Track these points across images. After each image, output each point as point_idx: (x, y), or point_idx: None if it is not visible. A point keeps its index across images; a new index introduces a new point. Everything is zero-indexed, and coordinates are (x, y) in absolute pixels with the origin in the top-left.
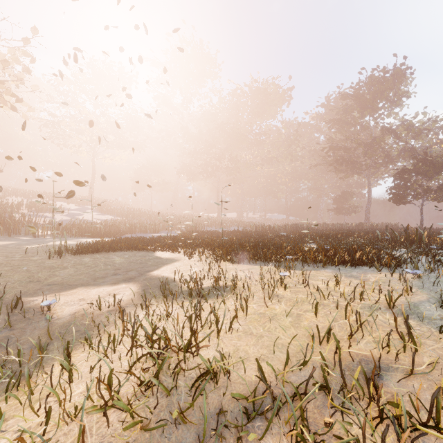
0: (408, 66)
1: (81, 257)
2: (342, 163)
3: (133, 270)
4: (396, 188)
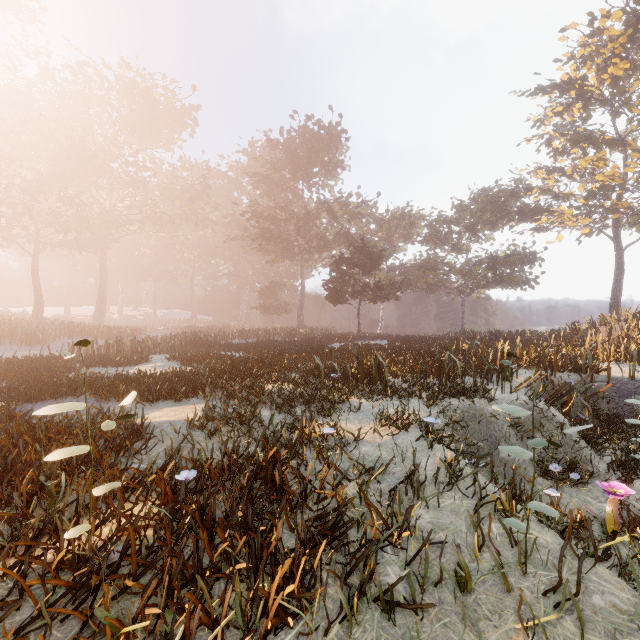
0: (343, 129)
1: None
2: (269, 239)
3: None
4: (333, 282)
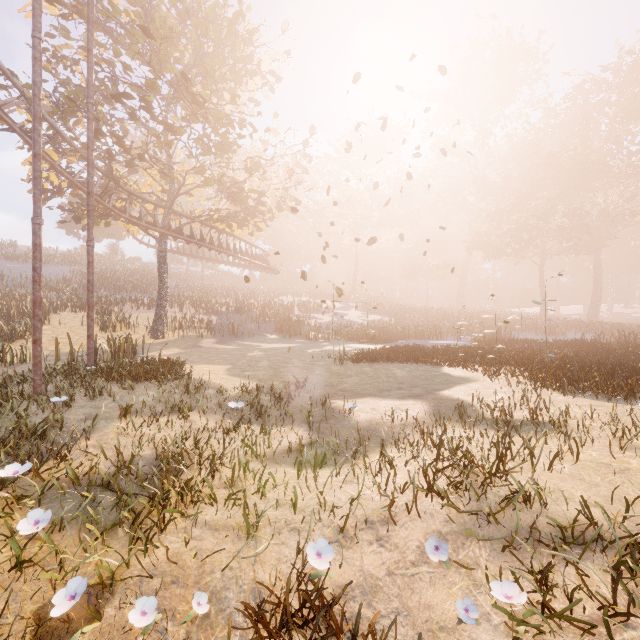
0: None
1: (360, 365)
2: None
3: (419, 387)
4: None
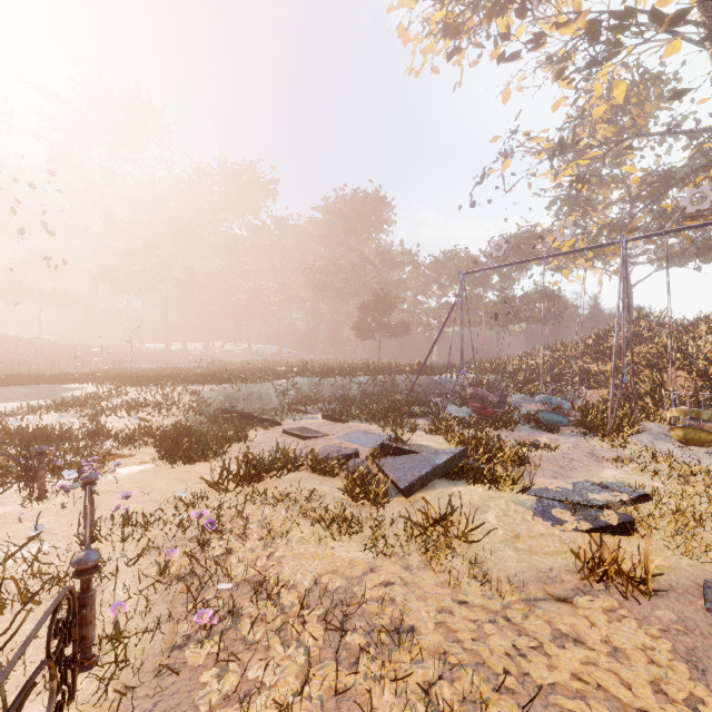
0: (384, 195)
1: None
2: (323, 289)
3: (44, 395)
4: (360, 323)
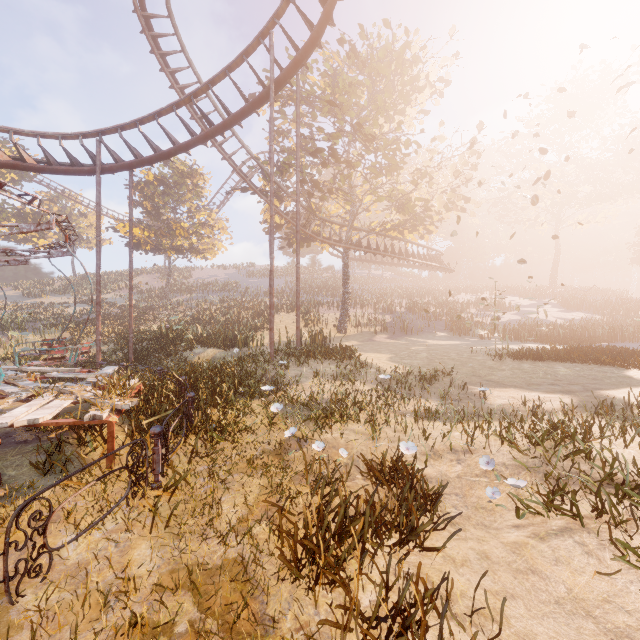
0: None
1: (520, 362)
2: None
3: (578, 385)
4: None
